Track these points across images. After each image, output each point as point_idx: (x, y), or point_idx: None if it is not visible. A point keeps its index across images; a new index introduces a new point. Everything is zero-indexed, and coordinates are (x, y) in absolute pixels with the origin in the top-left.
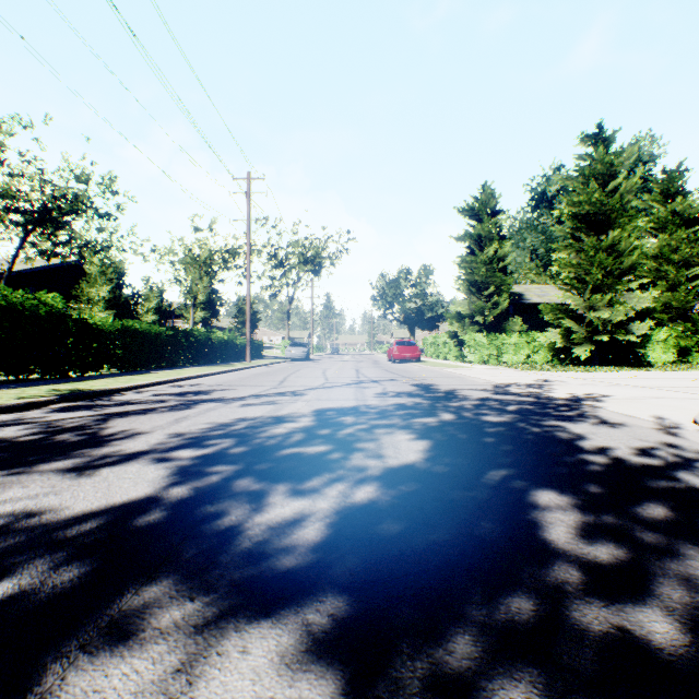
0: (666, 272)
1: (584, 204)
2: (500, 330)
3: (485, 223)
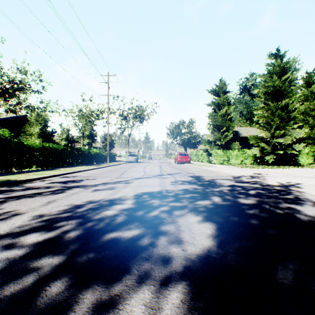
0: (308, 120)
1: (271, 87)
2: (228, 148)
3: (221, 97)
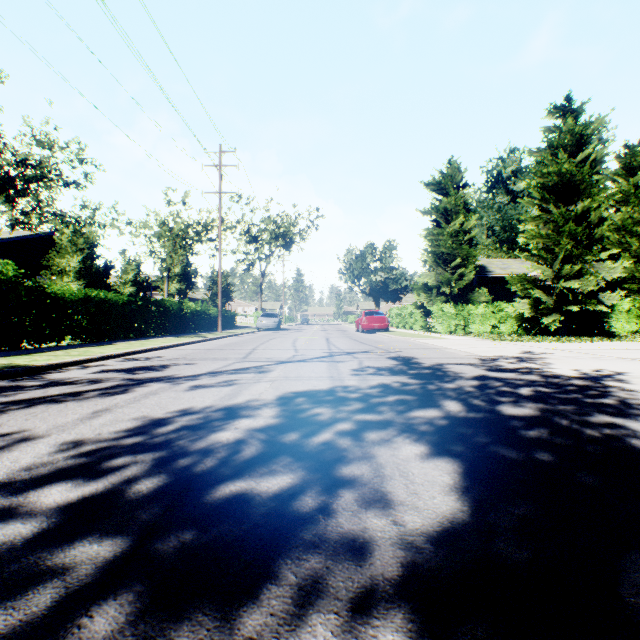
0: (629, 244)
1: (554, 175)
2: (466, 301)
3: (451, 196)
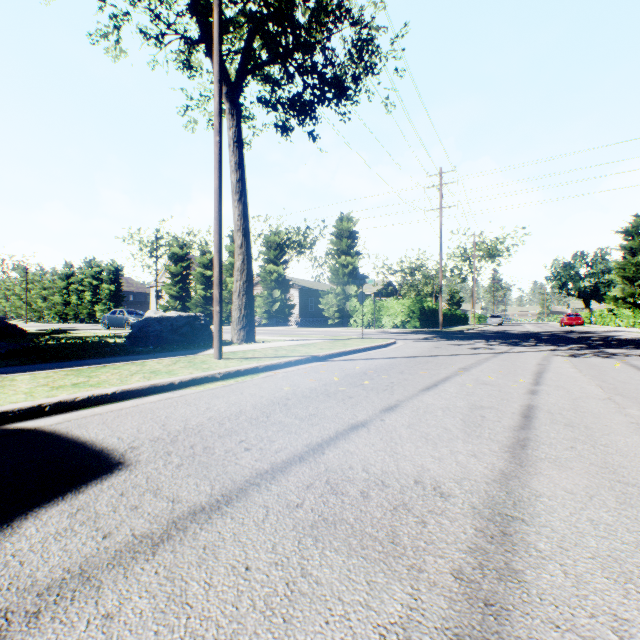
0: None
1: None
2: None
3: (634, 240)
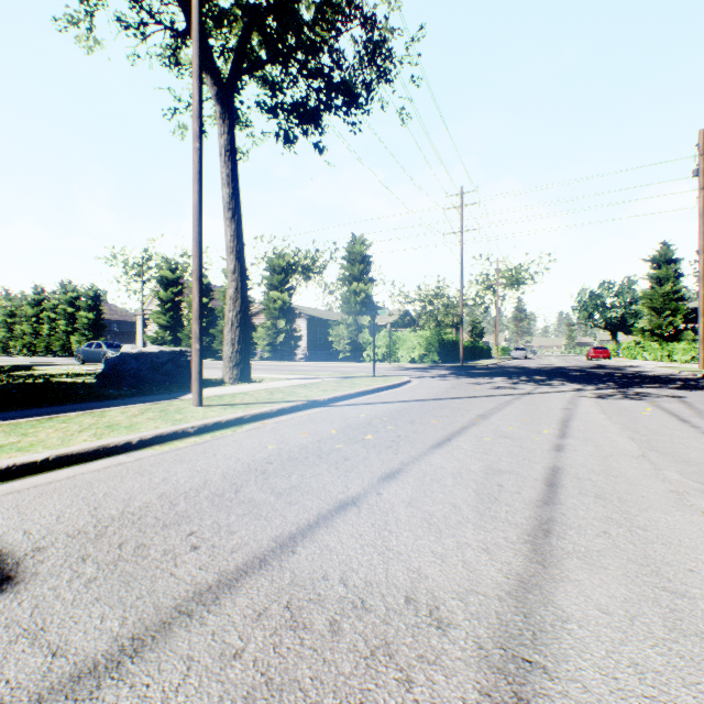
0: None
1: None
2: (676, 339)
3: (662, 269)
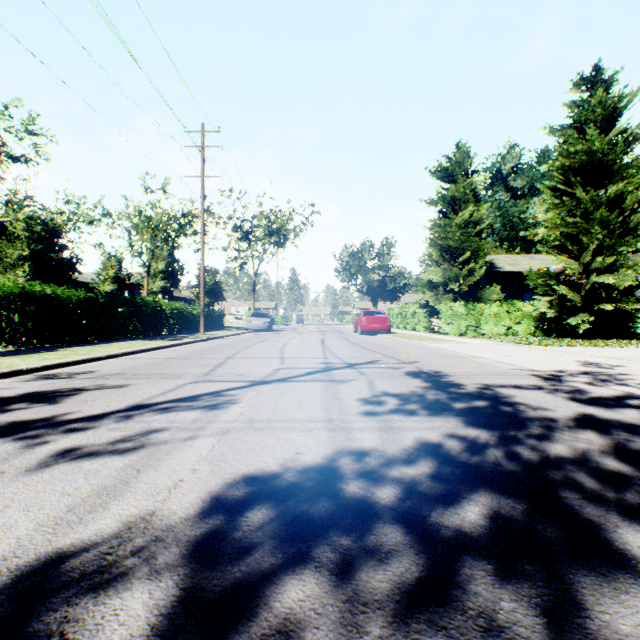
0: None
1: (583, 154)
2: (476, 299)
3: (460, 184)
